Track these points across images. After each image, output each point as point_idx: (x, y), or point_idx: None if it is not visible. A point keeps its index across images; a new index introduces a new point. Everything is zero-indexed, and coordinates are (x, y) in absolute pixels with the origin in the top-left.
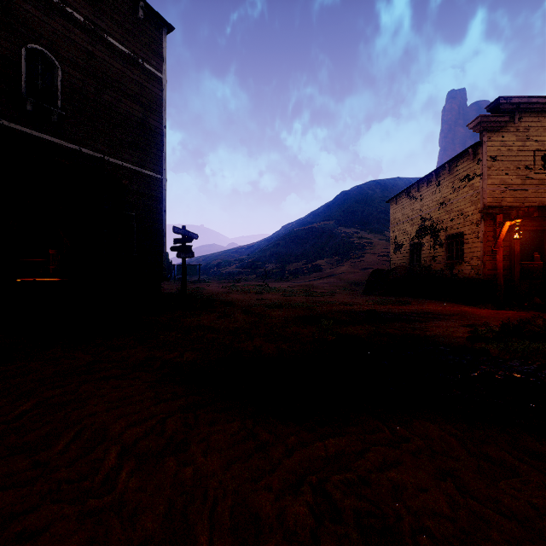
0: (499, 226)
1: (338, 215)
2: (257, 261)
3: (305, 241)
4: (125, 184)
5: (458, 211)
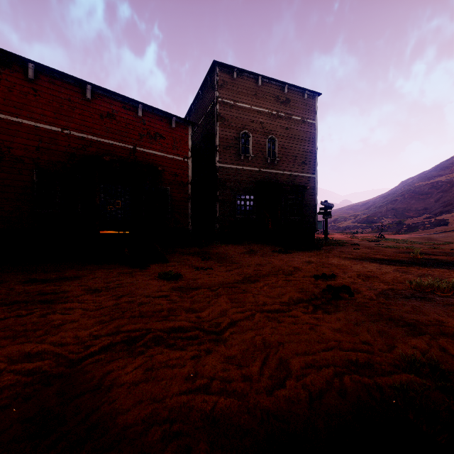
0: None
1: None
2: (372, 216)
3: (428, 195)
4: (308, 188)
5: None
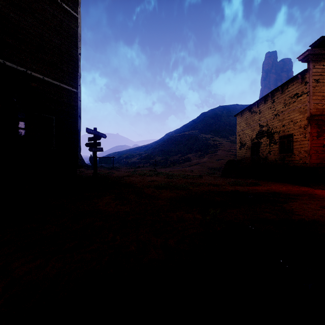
0: None
1: (200, 127)
2: (150, 155)
3: (180, 142)
4: (34, 86)
5: (289, 119)
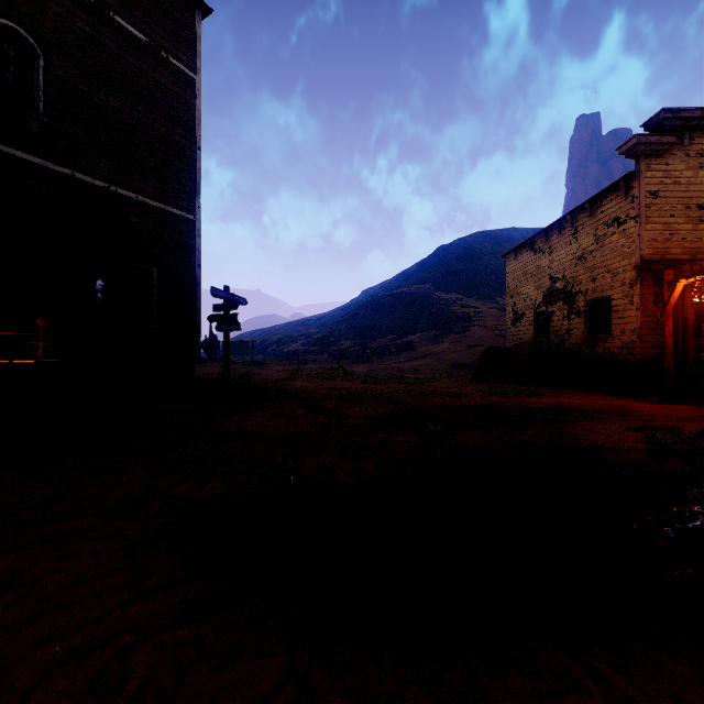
0: (668, 286)
1: (435, 276)
2: (329, 336)
3: (393, 310)
4: (134, 222)
5: (603, 267)
